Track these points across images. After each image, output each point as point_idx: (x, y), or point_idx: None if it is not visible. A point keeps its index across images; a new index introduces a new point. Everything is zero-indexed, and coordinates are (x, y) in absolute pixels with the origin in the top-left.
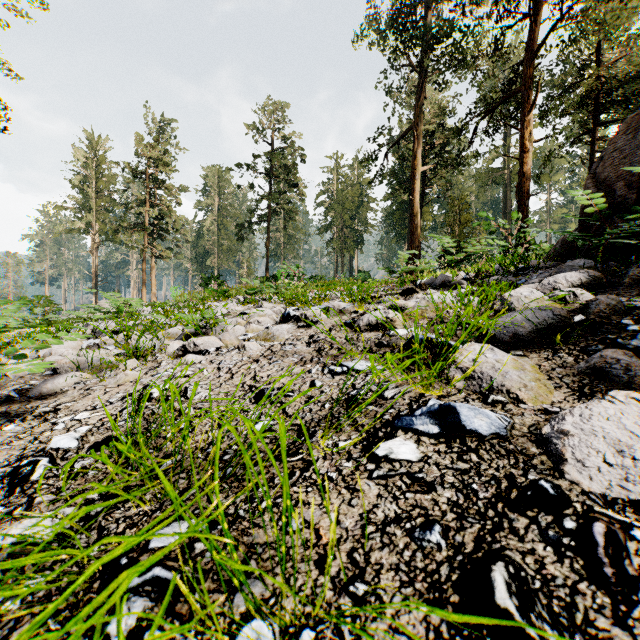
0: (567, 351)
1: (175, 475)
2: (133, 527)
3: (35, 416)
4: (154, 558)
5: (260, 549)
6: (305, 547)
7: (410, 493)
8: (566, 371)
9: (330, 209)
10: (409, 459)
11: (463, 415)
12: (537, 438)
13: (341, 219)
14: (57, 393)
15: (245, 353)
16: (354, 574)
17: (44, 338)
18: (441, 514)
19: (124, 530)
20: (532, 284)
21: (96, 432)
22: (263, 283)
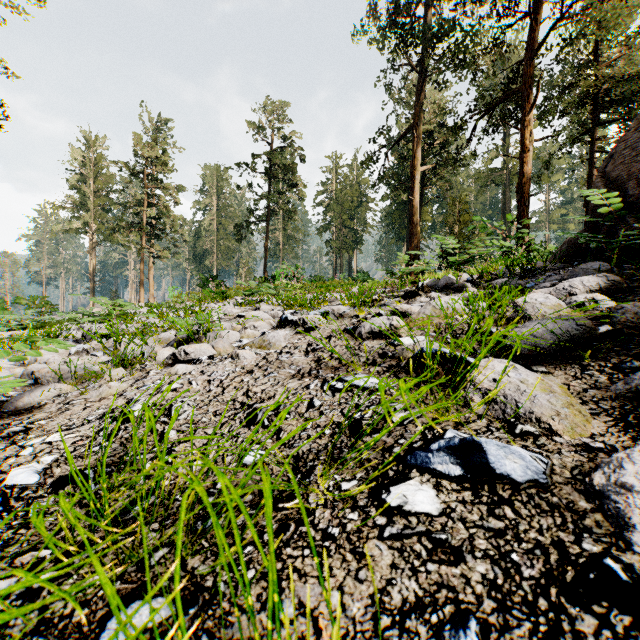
0: (597, 368)
1: (146, 525)
2: (84, 607)
3: (3, 437)
4: None
5: None
6: None
7: (433, 563)
8: (601, 393)
9: (329, 209)
10: (428, 512)
11: (491, 454)
12: (586, 489)
13: (340, 219)
14: (34, 407)
15: (239, 362)
16: None
17: (19, 348)
18: (476, 600)
19: (72, 611)
20: (545, 289)
21: (63, 462)
22: (261, 283)
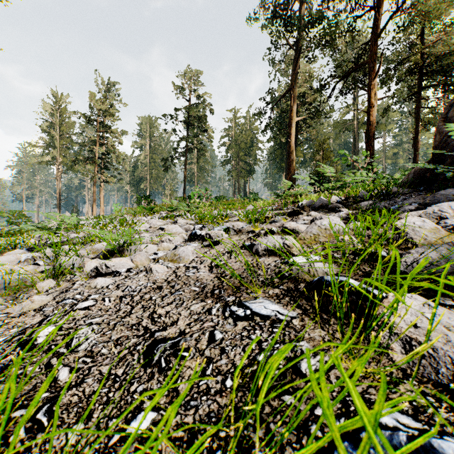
0: None
1: None
2: None
3: None
4: None
5: None
6: None
7: None
8: None
9: (230, 148)
10: None
11: None
12: None
13: (238, 155)
14: None
15: (151, 276)
16: None
17: None
18: None
19: None
20: (414, 212)
21: None
22: (181, 201)
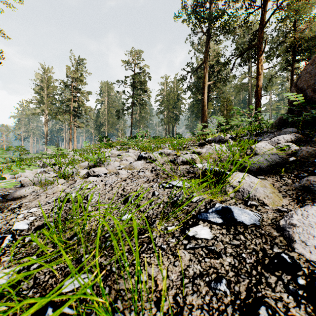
0: (287, 176)
1: (79, 245)
2: (53, 277)
3: (9, 210)
4: (54, 314)
5: (123, 293)
6: (149, 292)
7: (207, 258)
8: (288, 187)
9: (162, 103)
10: (206, 238)
11: (235, 213)
12: (277, 227)
13: (168, 108)
14: (22, 197)
15: (119, 176)
16: (177, 310)
17: (15, 169)
18: (225, 272)
19: (48, 279)
20: (266, 141)
21: (39, 220)
22: (129, 140)
